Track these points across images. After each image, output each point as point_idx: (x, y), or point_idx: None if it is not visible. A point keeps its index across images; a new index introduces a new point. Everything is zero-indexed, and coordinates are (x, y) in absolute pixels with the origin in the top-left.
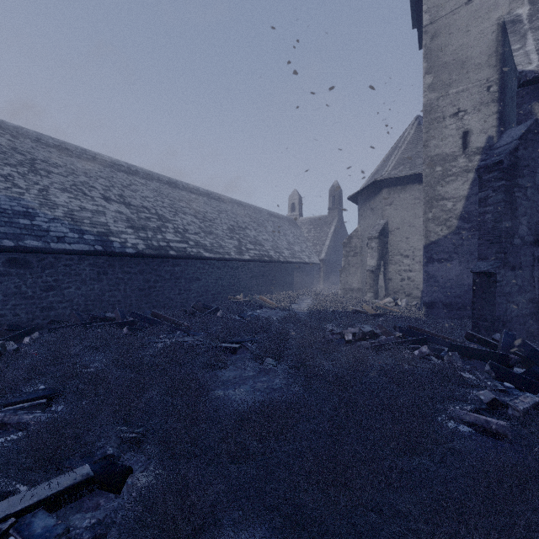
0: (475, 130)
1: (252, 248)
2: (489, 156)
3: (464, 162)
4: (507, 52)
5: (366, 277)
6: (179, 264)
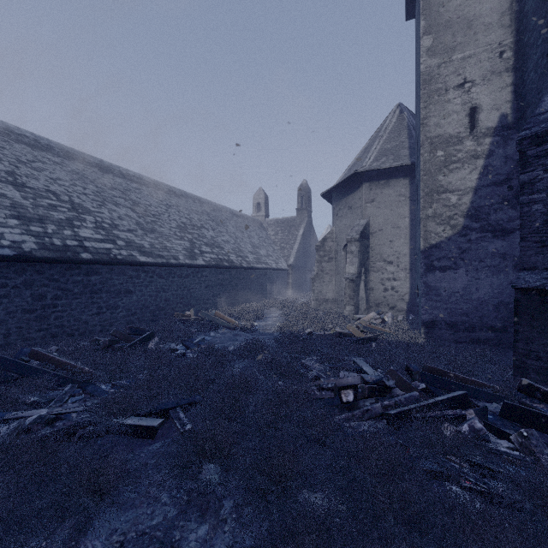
0: (485, 105)
1: (208, 251)
2: (534, 123)
3: (472, 146)
4: (532, 2)
5: (345, 287)
6: (98, 271)
